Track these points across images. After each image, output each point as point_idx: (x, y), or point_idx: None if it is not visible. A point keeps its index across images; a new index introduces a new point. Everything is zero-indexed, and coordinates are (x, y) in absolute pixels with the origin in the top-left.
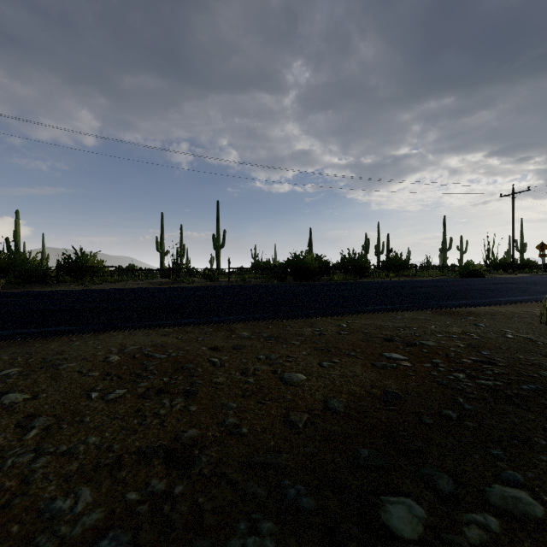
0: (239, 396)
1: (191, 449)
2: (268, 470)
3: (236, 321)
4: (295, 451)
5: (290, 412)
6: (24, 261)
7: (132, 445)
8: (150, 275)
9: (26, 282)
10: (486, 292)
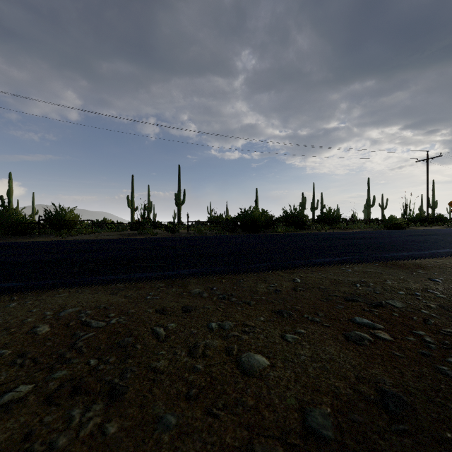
0: (182, 396)
1: None
2: None
3: (188, 276)
4: None
5: (254, 439)
6: (10, 215)
7: None
8: (121, 228)
9: (11, 234)
10: (419, 244)
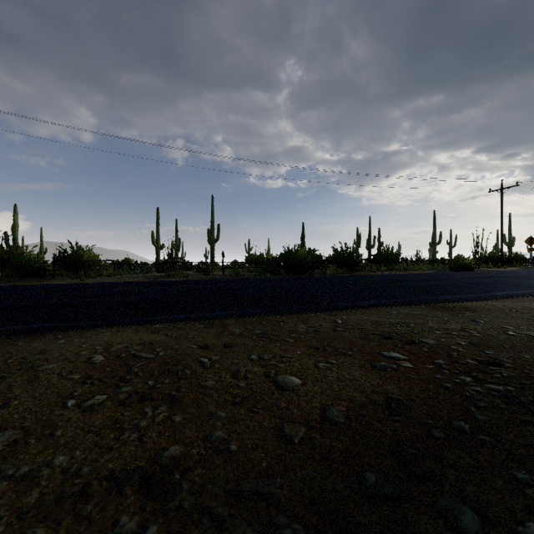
0: (229, 403)
1: (172, 473)
2: (260, 502)
3: (228, 317)
4: (290, 475)
5: (284, 423)
6: (20, 255)
7: (103, 468)
8: (146, 269)
9: (22, 276)
10: (479, 286)
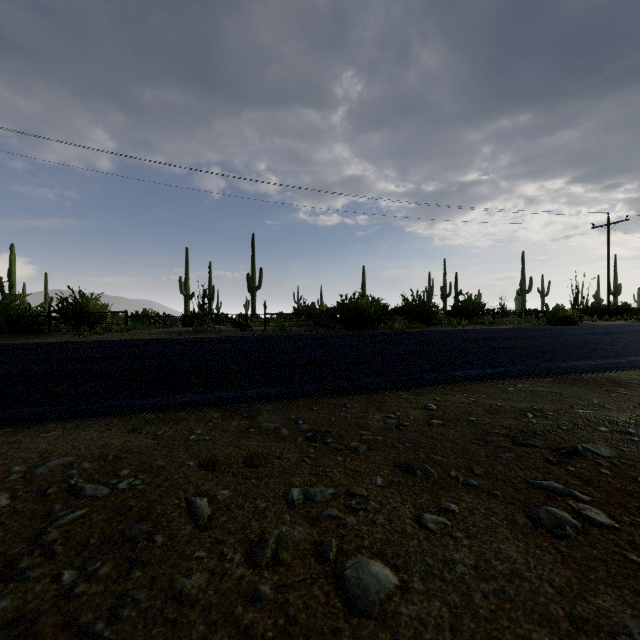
0: None
1: None
2: None
3: (259, 400)
4: None
5: None
6: (7, 305)
7: None
8: (169, 323)
9: (8, 331)
10: (606, 347)
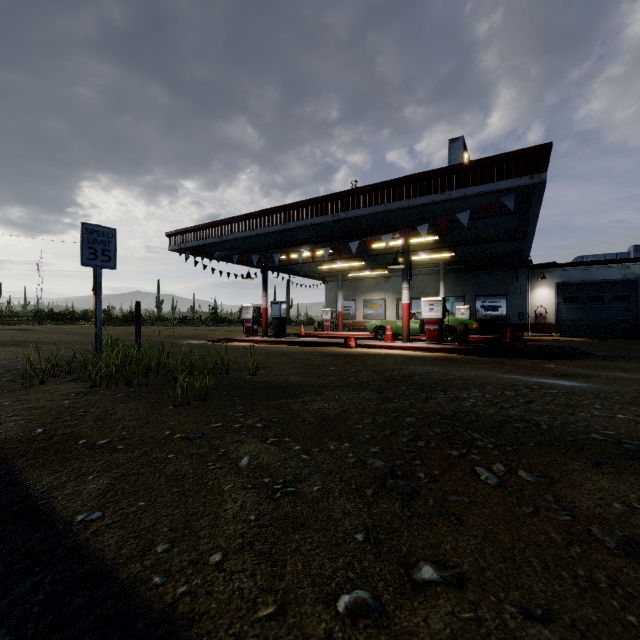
0: None
1: None
2: None
3: None
4: None
5: None
6: None
7: None
8: None
9: None
10: None
